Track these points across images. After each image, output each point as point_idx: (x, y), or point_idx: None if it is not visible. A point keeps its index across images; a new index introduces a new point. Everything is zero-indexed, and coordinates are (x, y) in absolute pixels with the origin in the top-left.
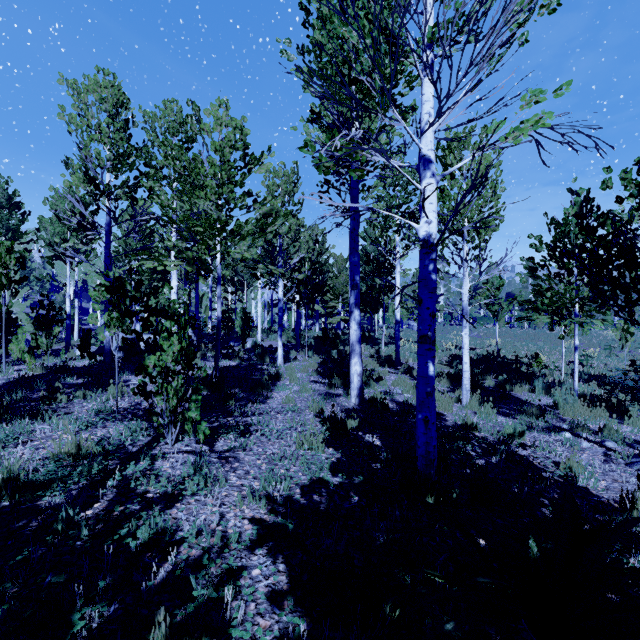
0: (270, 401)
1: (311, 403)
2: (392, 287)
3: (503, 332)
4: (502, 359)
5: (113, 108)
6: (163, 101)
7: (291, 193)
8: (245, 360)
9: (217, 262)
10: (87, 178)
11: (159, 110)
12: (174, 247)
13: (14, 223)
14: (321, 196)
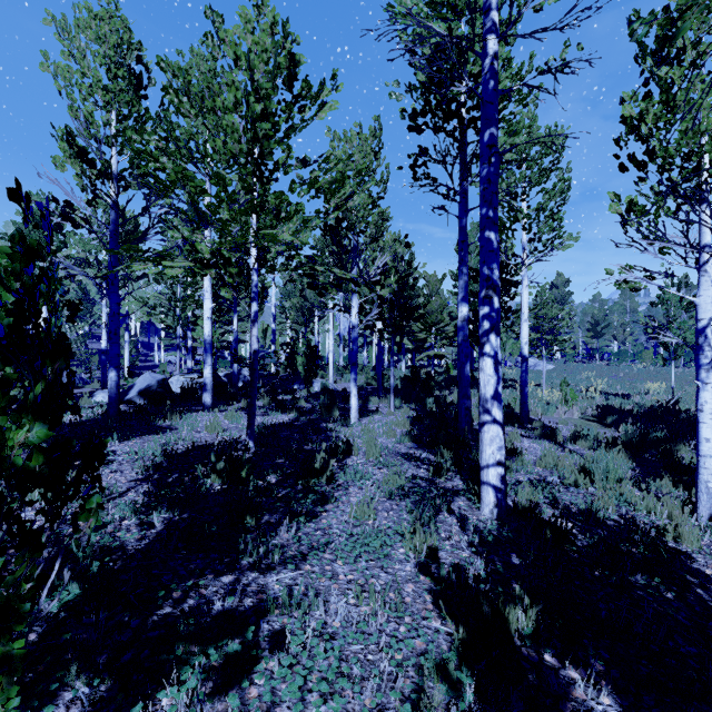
0: (327, 511)
1: (406, 518)
2: (508, 311)
3: (653, 372)
4: (686, 415)
5: (115, 52)
6: (190, 48)
7: (370, 168)
8: (305, 413)
9: (252, 264)
10: (74, 150)
11: (183, 57)
12: (187, 242)
13: (55, 245)
14: (415, 170)
